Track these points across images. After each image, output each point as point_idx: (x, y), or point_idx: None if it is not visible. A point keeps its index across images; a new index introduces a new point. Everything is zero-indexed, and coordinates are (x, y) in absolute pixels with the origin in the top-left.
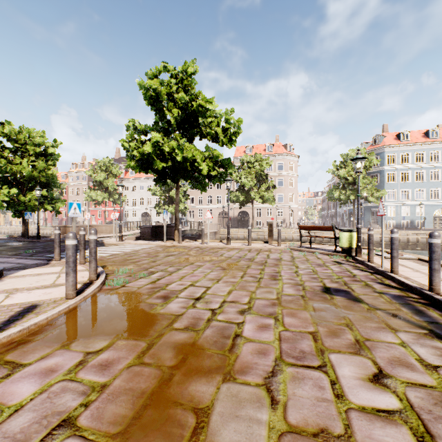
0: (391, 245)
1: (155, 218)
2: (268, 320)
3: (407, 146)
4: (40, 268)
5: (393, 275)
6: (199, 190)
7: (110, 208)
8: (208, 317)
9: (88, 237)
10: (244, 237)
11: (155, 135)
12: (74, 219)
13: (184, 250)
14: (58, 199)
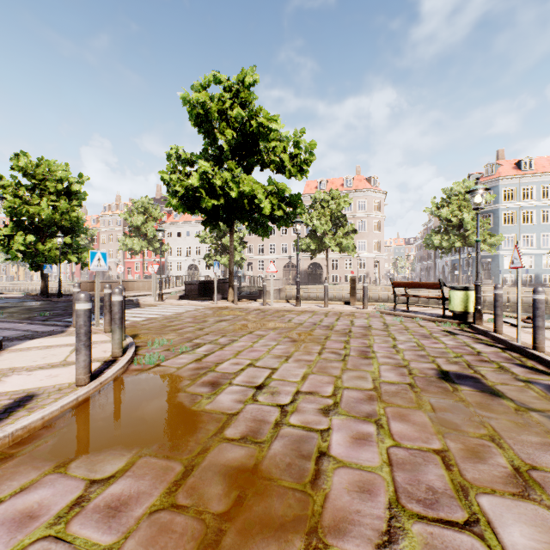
0: (533, 310)
1: (204, 272)
2: (367, 427)
3: (531, 177)
4: (52, 338)
5: (538, 354)
6: (259, 237)
7: (150, 259)
8: (275, 419)
9: None
10: (316, 295)
11: (203, 164)
12: (98, 274)
13: (240, 313)
14: (84, 248)
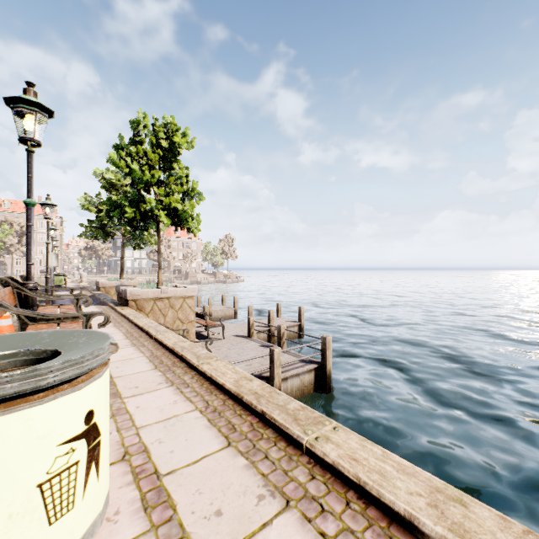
0: None
1: None
2: None
3: None
4: None
5: None
6: None
7: None
8: None
9: None
10: None
11: None
12: None
13: None
14: None
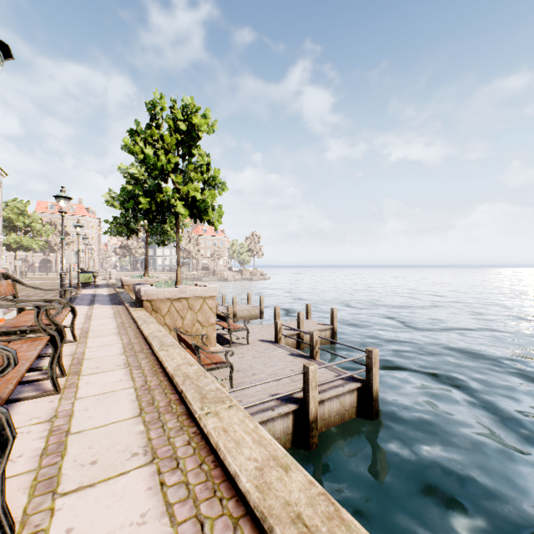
0: None
1: None
2: None
3: None
4: None
5: None
6: None
7: None
8: (54, 279)
9: None
10: None
11: (14, 235)
12: None
13: None
14: None
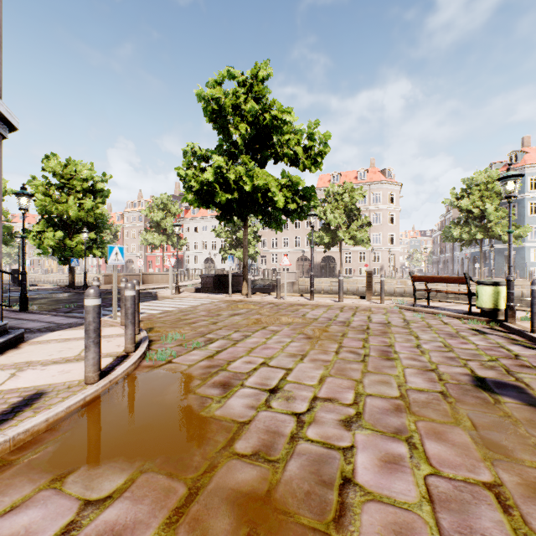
0: None
1: (219, 265)
2: (397, 446)
3: None
4: (71, 331)
5: None
6: (272, 231)
7: (169, 253)
8: (291, 430)
9: (141, 288)
10: (329, 288)
11: (218, 159)
12: (116, 268)
13: (253, 307)
14: (108, 243)
